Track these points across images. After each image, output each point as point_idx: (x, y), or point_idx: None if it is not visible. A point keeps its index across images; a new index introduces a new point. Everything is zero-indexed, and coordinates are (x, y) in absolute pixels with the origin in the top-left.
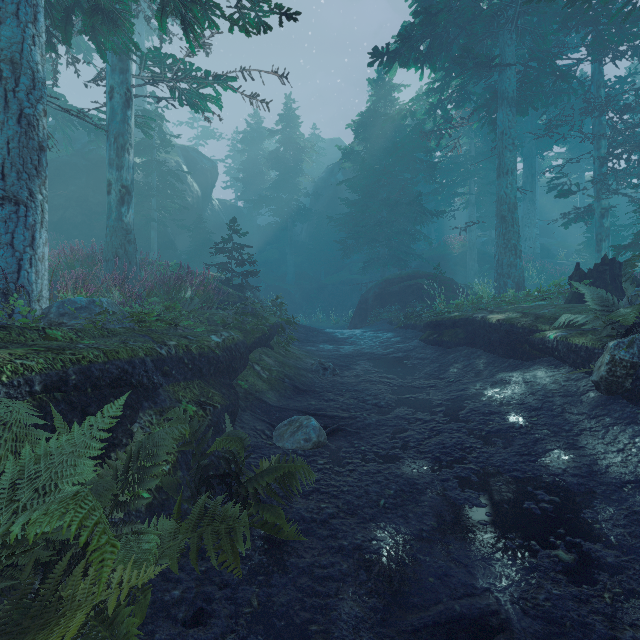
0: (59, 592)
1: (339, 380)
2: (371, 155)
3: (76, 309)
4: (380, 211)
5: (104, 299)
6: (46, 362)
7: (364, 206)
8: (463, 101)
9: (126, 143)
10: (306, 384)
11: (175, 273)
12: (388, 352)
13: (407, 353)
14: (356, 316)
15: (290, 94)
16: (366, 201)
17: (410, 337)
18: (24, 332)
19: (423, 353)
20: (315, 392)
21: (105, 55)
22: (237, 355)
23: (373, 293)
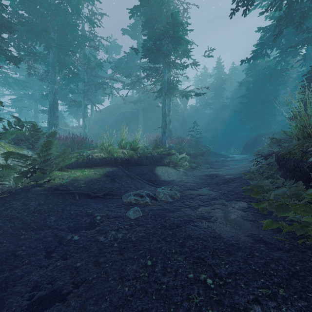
0: (183, 164)
1: (220, 164)
2: (253, 83)
3: (171, 147)
4: (256, 106)
5: (174, 145)
6: (176, 151)
7: (249, 105)
8: (295, 55)
9: (170, 110)
10: (211, 163)
11: (181, 139)
12: (241, 159)
13: (246, 159)
14: (243, 150)
15: (219, 57)
16: (251, 102)
17: (252, 155)
18: (171, 149)
19: (251, 159)
20: (212, 165)
21: (169, 97)
22: (195, 155)
23: (250, 141)
